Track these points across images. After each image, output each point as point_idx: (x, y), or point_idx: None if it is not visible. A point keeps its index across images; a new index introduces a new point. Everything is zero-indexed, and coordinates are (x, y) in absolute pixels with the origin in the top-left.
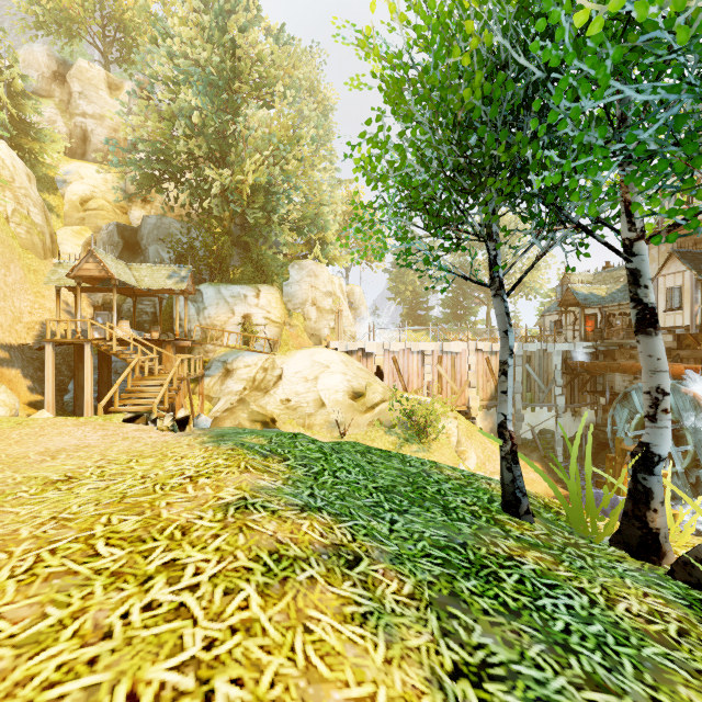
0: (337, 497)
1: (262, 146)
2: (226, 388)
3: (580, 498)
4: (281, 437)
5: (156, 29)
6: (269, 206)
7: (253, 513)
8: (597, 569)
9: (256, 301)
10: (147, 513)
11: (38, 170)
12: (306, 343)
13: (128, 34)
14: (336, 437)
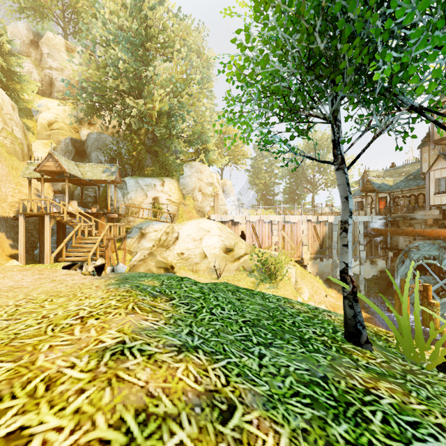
0: (212, 333)
1: (165, 85)
2: (141, 246)
3: (408, 330)
4: (171, 280)
5: (95, 7)
6: (170, 125)
7: (128, 360)
8: (440, 399)
9: (161, 188)
10: (23, 359)
11: (20, 103)
12: (195, 216)
13: (80, 16)
14: (214, 278)
